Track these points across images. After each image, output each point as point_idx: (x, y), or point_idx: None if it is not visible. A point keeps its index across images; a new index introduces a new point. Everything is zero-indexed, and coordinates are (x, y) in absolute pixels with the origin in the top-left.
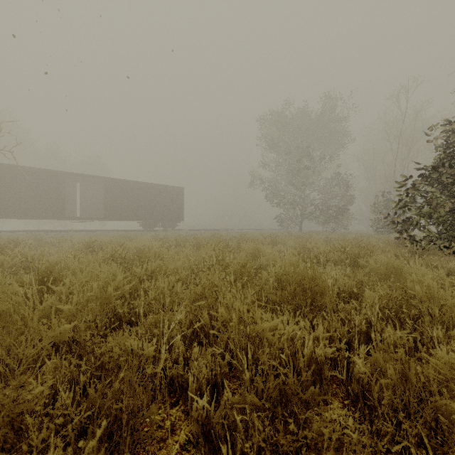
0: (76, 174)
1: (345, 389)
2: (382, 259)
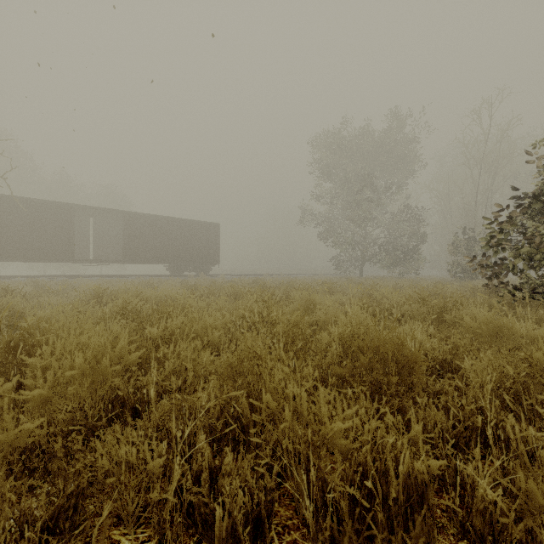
0: (88, 207)
1: (459, 522)
2: (483, 314)
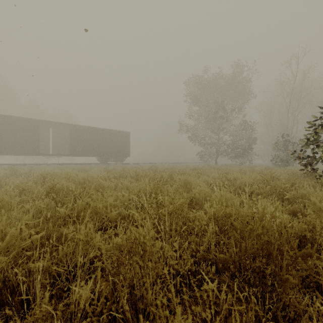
0: (48, 121)
1: None
2: None
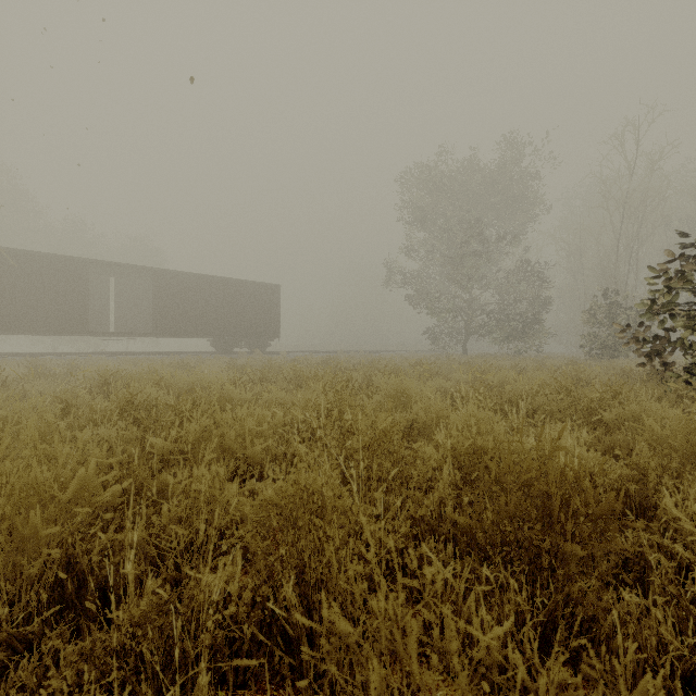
0: (107, 263)
1: None
2: (676, 416)
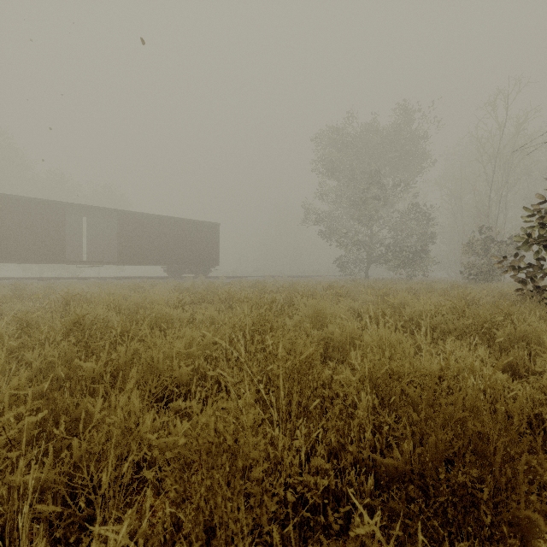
0: (80, 206)
1: None
2: None
